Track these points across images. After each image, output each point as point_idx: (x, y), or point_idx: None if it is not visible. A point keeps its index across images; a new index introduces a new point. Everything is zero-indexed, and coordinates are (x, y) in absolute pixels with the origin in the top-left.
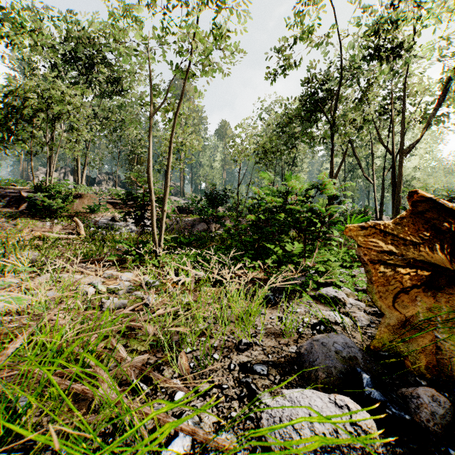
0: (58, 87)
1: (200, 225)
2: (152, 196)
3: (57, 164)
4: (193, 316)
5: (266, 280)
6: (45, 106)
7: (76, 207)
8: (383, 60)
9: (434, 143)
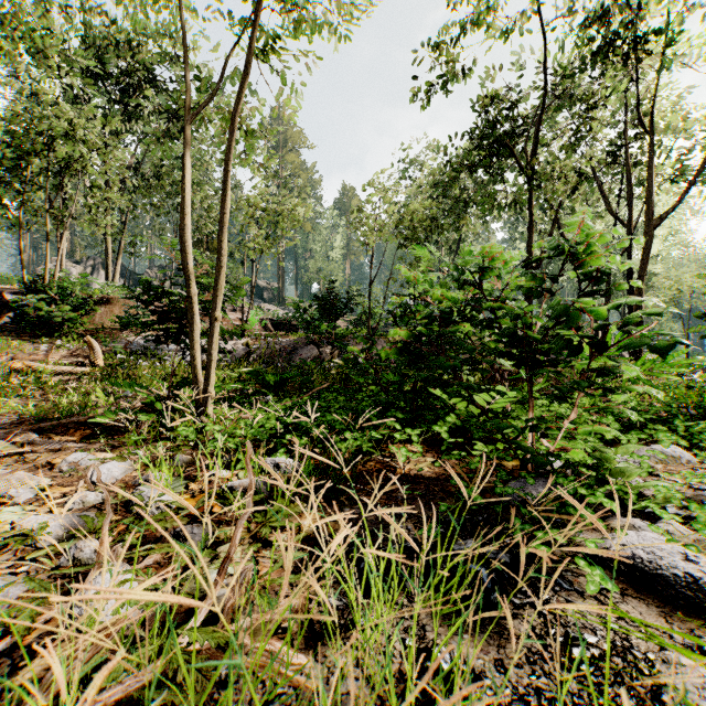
0: (64, 115)
1: (305, 349)
2: (192, 288)
3: (83, 253)
4: (209, 700)
5: (444, 482)
6: (40, 147)
7: (99, 319)
8: (619, 66)
9: (682, 219)
